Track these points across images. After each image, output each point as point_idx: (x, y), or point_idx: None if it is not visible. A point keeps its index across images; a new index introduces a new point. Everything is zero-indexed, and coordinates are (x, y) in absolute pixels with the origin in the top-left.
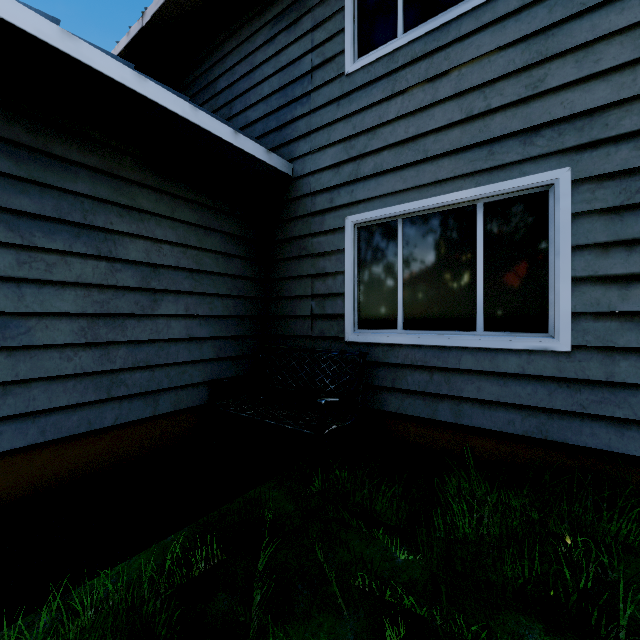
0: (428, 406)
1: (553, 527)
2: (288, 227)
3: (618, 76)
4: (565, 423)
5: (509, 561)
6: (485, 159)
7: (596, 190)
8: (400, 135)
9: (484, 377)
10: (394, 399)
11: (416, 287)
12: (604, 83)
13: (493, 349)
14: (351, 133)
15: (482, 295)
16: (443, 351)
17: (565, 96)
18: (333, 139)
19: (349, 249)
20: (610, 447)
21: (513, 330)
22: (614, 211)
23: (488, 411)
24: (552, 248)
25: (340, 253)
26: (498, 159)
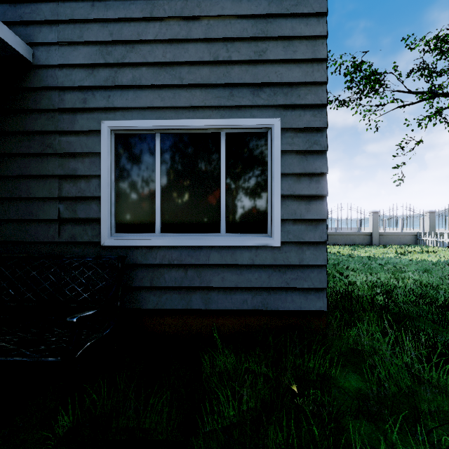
0: (183, 298)
1: (282, 379)
2: (26, 119)
3: (305, 66)
4: (277, 296)
5: (274, 437)
6: (227, 98)
7: (294, 137)
8: (158, 57)
9: (227, 269)
10: (152, 296)
11: (172, 195)
12: (298, 68)
13: (233, 247)
14: (108, 38)
15: (225, 205)
16: (196, 250)
17: (277, 68)
18: (87, 38)
19: (105, 153)
20: (301, 307)
21: (246, 232)
22: (303, 153)
23: (229, 295)
24: (270, 173)
25: (95, 156)
26: (236, 100)
